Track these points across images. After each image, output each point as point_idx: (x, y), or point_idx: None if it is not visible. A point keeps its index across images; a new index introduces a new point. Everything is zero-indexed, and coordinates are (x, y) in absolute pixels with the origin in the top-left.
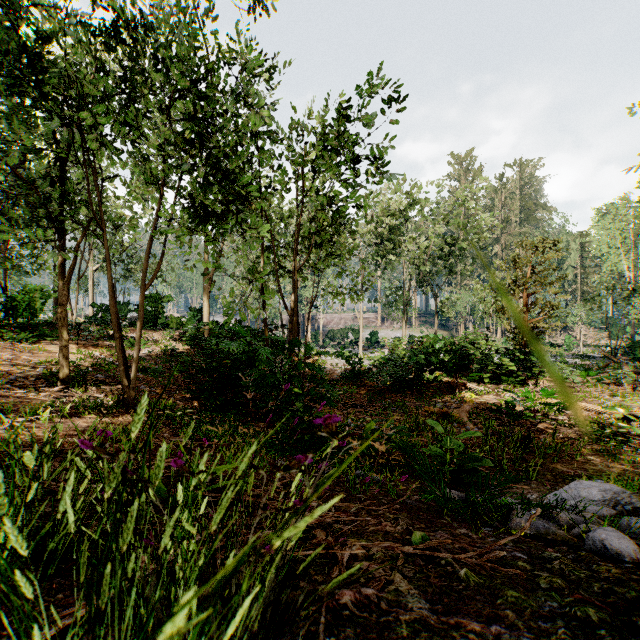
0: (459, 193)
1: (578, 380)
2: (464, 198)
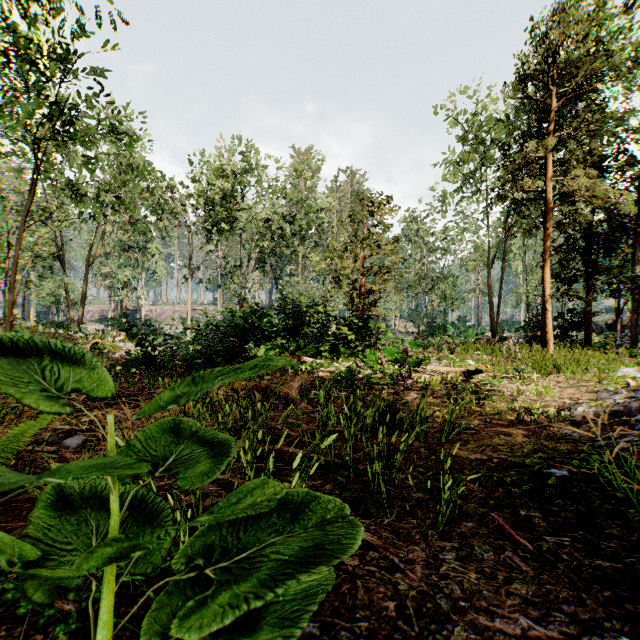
0: (298, 166)
1: (409, 348)
2: (303, 170)
